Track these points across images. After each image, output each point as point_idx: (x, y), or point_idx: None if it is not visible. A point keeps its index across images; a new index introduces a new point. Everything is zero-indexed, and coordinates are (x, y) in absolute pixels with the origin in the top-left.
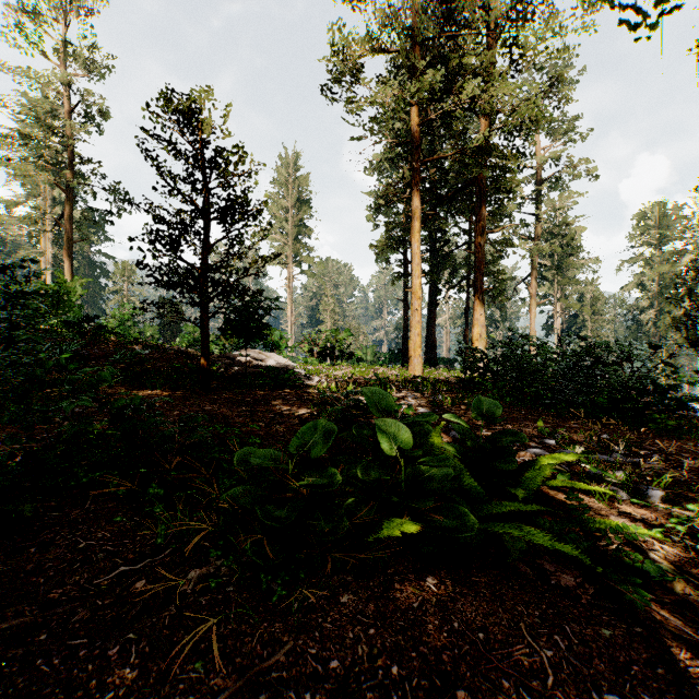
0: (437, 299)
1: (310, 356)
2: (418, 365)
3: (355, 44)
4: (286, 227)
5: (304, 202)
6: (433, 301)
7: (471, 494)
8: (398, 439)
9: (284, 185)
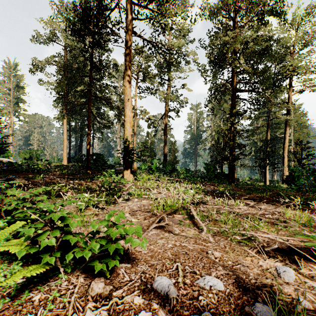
0: (82, 140)
1: (24, 159)
2: (65, 162)
3: (42, 63)
4: (9, 98)
5: (21, 87)
6: (81, 140)
7: (42, 170)
8: (32, 164)
9: (8, 77)
